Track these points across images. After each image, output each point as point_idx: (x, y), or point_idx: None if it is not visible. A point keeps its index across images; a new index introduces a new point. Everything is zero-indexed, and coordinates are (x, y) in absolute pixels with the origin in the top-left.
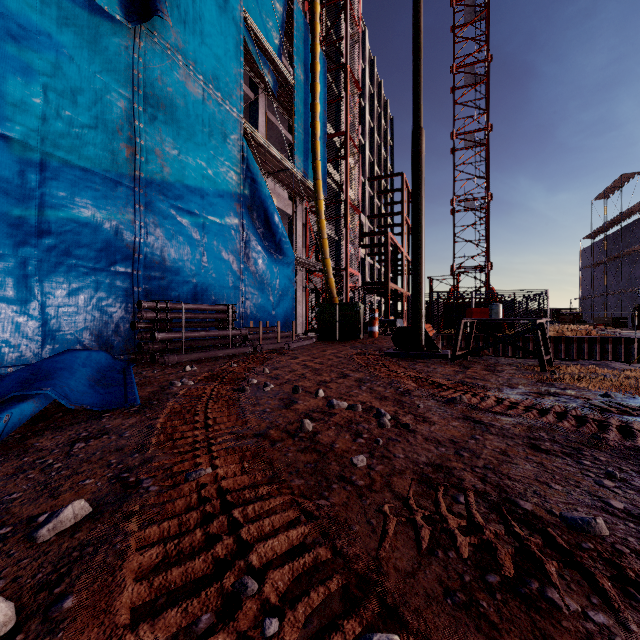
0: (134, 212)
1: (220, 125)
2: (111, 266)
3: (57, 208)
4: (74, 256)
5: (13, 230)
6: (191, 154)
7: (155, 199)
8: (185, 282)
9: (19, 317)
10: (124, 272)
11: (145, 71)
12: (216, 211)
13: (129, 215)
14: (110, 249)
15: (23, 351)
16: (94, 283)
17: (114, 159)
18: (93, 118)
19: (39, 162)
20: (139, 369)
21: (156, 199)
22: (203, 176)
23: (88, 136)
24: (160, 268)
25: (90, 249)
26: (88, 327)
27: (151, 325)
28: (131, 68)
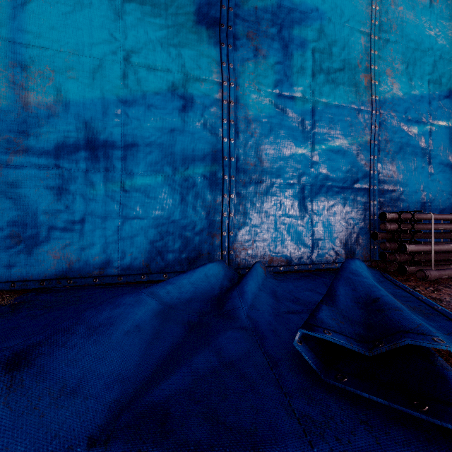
0: (370, 133)
1: (446, 21)
2: (353, 184)
3: (320, 142)
4: (330, 179)
5: (296, 165)
6: (418, 63)
7: (386, 117)
8: (412, 192)
9: (299, 229)
10: (363, 188)
11: (378, 1)
12: (442, 114)
13: (366, 137)
14: (353, 169)
15: (301, 254)
16: (342, 200)
17: (355, 91)
18: (341, 61)
19: (309, 110)
20: (402, 282)
21: (387, 117)
22: (429, 81)
23: (338, 78)
24: (390, 181)
25: (339, 171)
26: (338, 236)
27: (390, 235)
28: (368, 5)
